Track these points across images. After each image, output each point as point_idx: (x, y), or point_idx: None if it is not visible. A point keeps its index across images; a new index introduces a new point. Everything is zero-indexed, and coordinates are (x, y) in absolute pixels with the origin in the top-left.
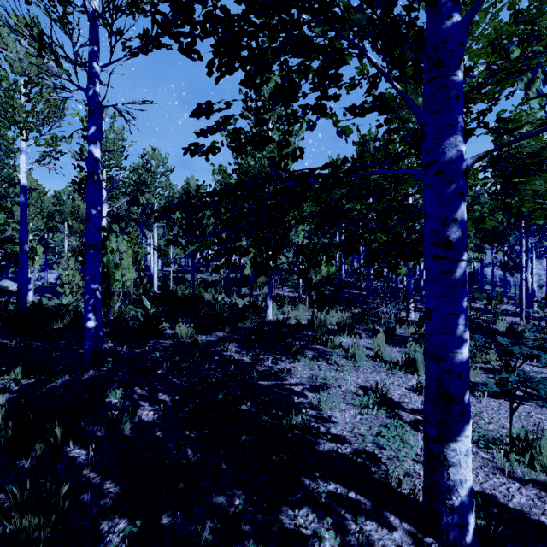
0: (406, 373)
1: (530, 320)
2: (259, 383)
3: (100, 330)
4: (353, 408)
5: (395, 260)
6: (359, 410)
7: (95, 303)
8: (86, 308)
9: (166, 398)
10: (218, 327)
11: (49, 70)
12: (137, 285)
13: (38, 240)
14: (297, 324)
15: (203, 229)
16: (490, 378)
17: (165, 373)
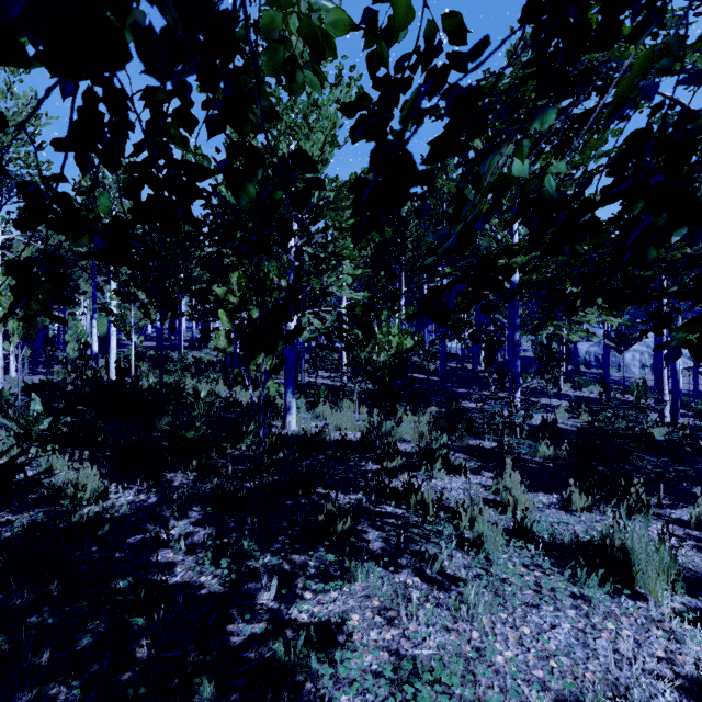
0: (611, 589)
1: (679, 417)
2: None
3: None
4: None
5: None
6: None
7: None
8: None
9: None
10: (182, 458)
11: None
12: (77, 370)
13: None
14: (340, 444)
15: (176, 272)
16: None
17: None
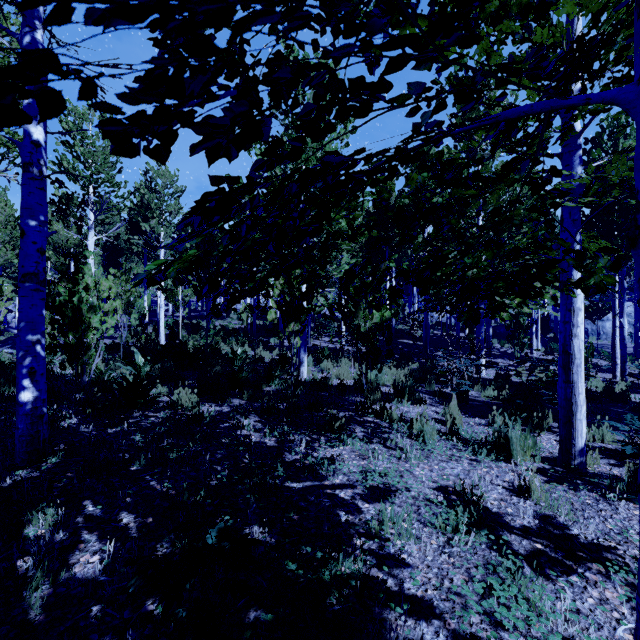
0: (496, 459)
1: (626, 376)
2: (286, 485)
3: (43, 404)
4: (434, 531)
5: (501, 296)
6: (446, 539)
7: (33, 364)
8: (19, 371)
9: (130, 522)
10: (234, 391)
11: (4, 44)
12: (137, 335)
13: (16, 278)
14: (339, 386)
15: (219, 262)
16: (612, 465)
17: (142, 470)
